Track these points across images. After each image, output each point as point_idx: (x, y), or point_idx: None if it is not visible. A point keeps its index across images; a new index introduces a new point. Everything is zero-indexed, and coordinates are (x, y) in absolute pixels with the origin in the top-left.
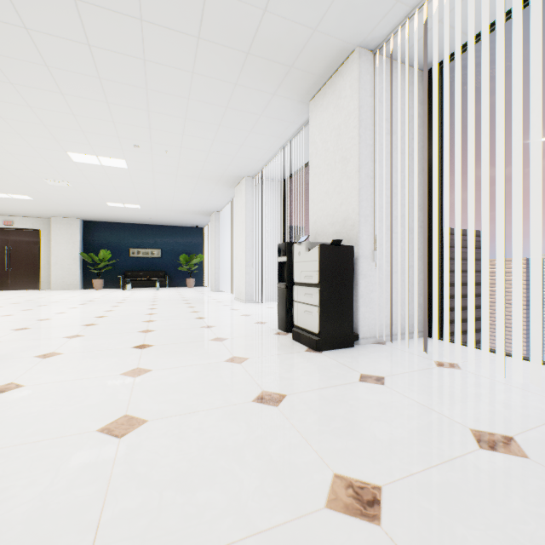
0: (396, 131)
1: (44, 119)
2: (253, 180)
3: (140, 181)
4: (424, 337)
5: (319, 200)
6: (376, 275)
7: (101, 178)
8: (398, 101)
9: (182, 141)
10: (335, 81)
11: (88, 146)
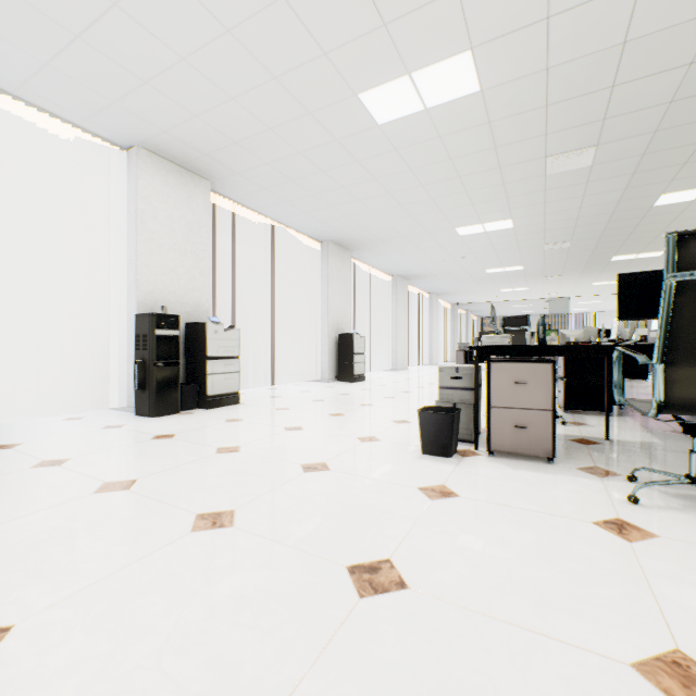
0: None
1: None
2: None
3: None
4: None
5: (162, 272)
6: None
7: None
8: None
9: None
10: (186, 176)
11: None
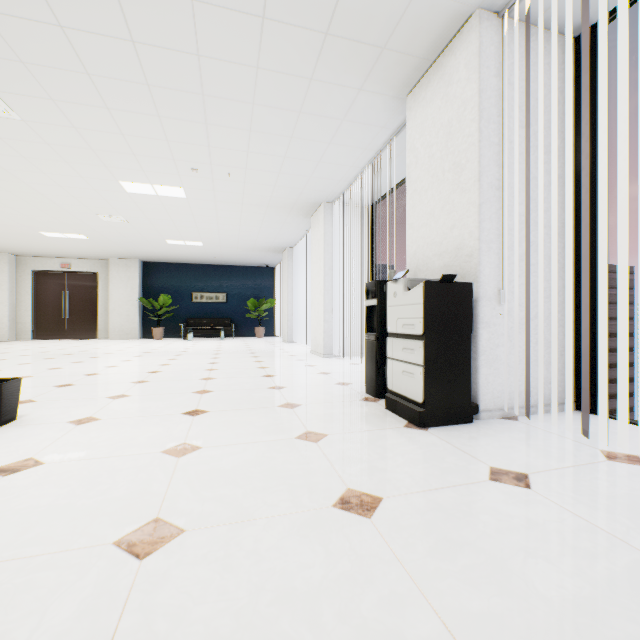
0: (532, 123)
1: (91, 142)
2: (333, 206)
3: (200, 213)
4: (573, 411)
5: (421, 224)
6: (504, 323)
7: (158, 211)
8: (534, 81)
9: (247, 161)
10: (443, 62)
11: (142, 173)
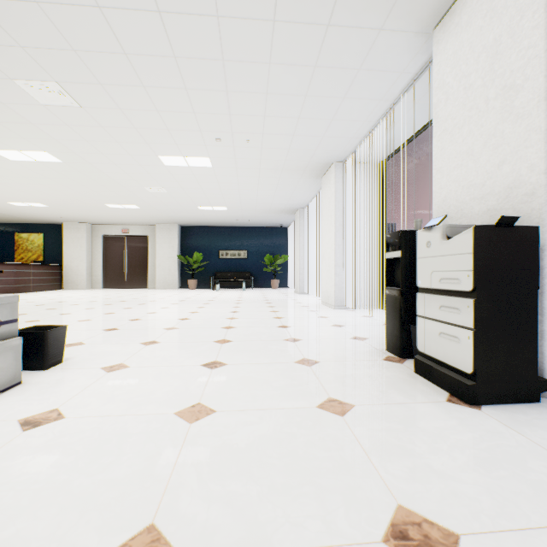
0: None
1: (134, 121)
2: (343, 165)
3: (224, 181)
4: None
5: (453, 166)
6: None
7: (190, 181)
8: None
9: (264, 126)
10: None
11: (175, 147)
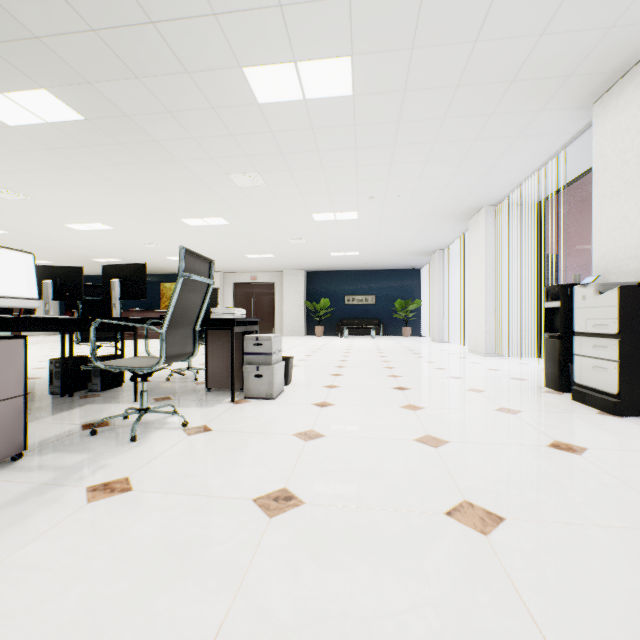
0: None
1: (303, 191)
2: (494, 208)
3: (365, 229)
4: None
5: (610, 228)
6: None
7: (332, 231)
8: None
9: (417, 184)
10: (639, 71)
11: (330, 206)
